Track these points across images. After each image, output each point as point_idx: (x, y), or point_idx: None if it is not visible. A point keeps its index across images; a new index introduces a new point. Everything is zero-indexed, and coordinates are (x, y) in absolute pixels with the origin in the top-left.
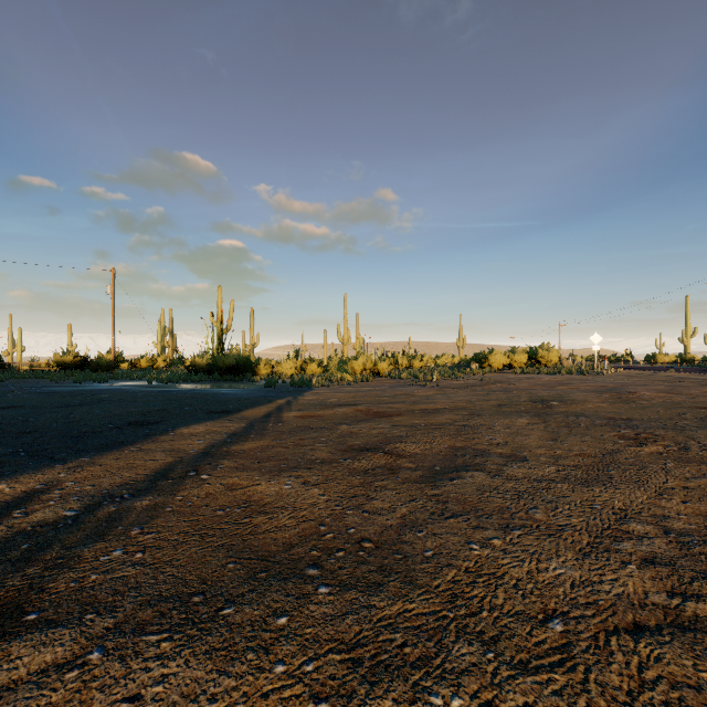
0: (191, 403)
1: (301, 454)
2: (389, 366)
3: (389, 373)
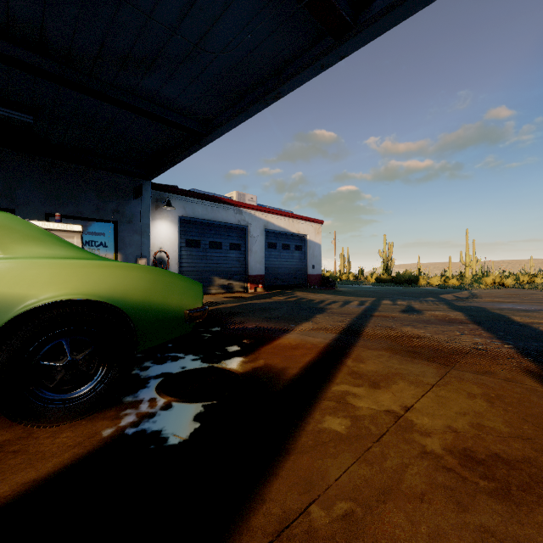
0: (431, 290)
1: (499, 296)
2: (512, 281)
3: (512, 286)
